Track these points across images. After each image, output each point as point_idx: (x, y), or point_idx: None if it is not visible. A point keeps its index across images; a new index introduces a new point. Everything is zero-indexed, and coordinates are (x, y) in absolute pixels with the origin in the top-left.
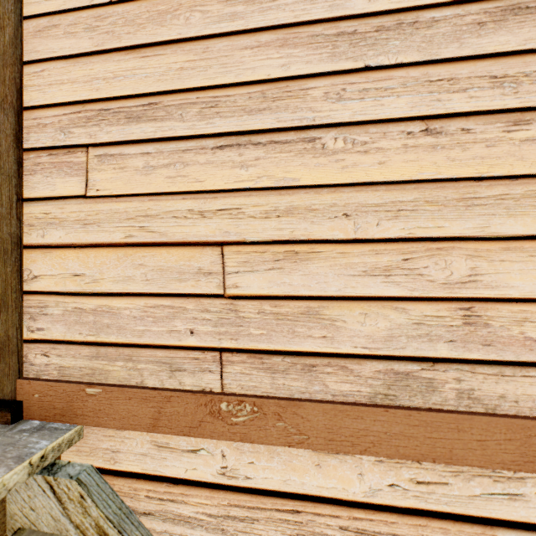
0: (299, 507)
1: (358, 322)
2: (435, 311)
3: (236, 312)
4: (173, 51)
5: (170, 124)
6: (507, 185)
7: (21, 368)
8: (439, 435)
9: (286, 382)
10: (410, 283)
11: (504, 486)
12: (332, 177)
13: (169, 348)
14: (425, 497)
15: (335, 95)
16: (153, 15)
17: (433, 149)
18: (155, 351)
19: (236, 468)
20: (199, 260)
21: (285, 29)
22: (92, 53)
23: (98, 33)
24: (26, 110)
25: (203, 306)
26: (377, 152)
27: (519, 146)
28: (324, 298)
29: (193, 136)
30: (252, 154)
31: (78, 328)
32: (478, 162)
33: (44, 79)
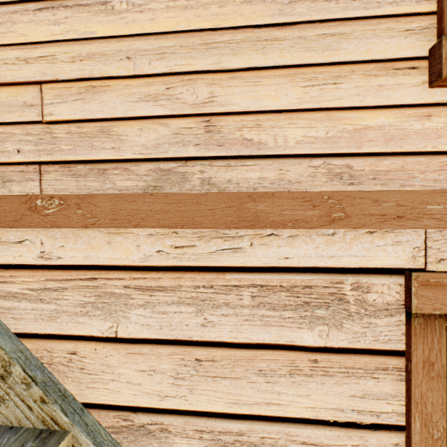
0: (96, 275)
1: (136, 136)
2: (187, 125)
3: (51, 134)
4: None
5: None
6: (233, 34)
7: None
8: (186, 209)
9: (87, 183)
10: (171, 105)
11: (230, 243)
12: (119, 30)
13: (2, 165)
14: (180, 257)
15: None
16: None
17: (186, 9)
18: None
19: (51, 252)
20: (24, 95)
21: None
22: None
23: None
24: None
25: (27, 131)
26: (149, 11)
27: (240, 7)
28: (113, 119)
29: (19, 1)
30: (63, 14)
31: None
32: (214, 18)
33: None
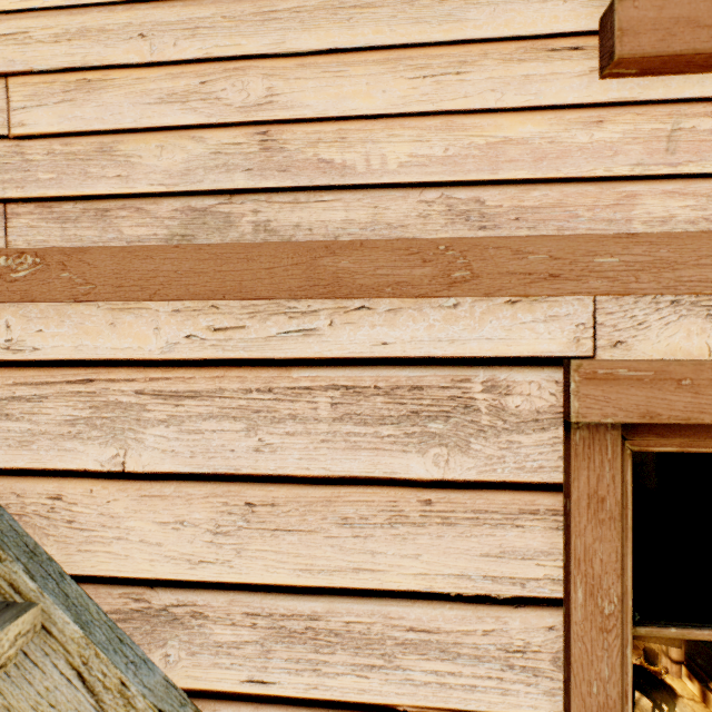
0: (92, 375)
1: (154, 157)
2: (233, 139)
3: (23, 156)
4: None
5: None
6: None
7: None
8: (229, 268)
9: (79, 232)
10: (208, 109)
11: (299, 322)
12: None
13: None
14: (222, 345)
15: None
16: None
17: None
18: None
19: (23, 340)
20: None
21: None
22: None
23: None
24: None
25: None
26: None
27: None
28: (119, 132)
29: None
30: None
31: None
32: None
33: None
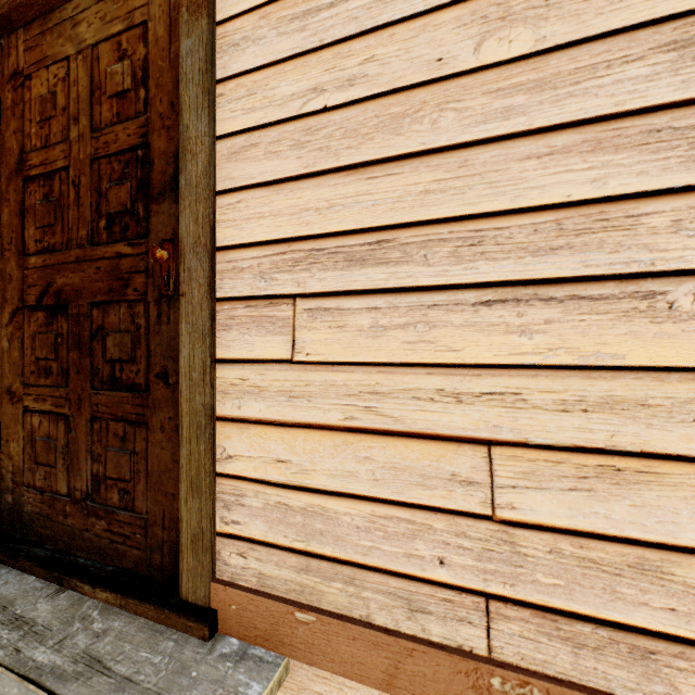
0: None
1: None
2: None
3: (512, 545)
4: (413, 168)
5: (408, 269)
6: None
7: (214, 567)
8: None
9: (600, 666)
10: None
11: None
12: (687, 355)
13: (407, 578)
14: None
15: (694, 224)
16: (384, 121)
17: None
18: (386, 578)
19: None
20: (453, 461)
21: (597, 125)
22: (300, 176)
23: (308, 151)
24: (219, 251)
25: (458, 528)
26: None
27: None
28: (672, 548)
29: (442, 285)
30: (539, 314)
31: (282, 529)
32: None
33: (241, 212)
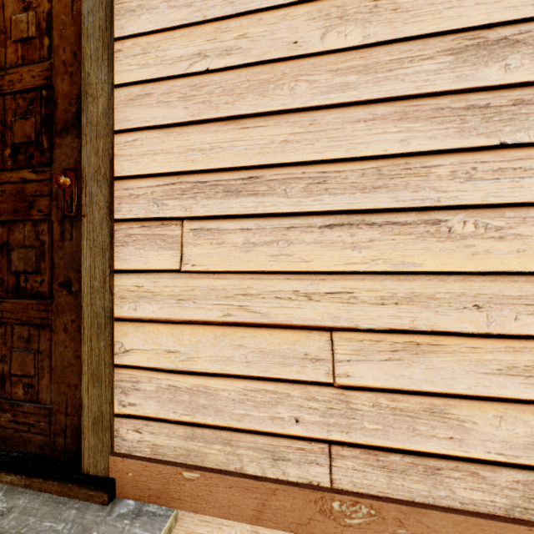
0: None
1: (491, 425)
2: None
3: (347, 403)
4: (276, 122)
5: (272, 199)
6: None
7: (112, 443)
8: None
9: (406, 483)
10: None
11: None
12: (459, 263)
13: (271, 435)
14: None
15: (463, 174)
16: (254, 84)
17: None
18: (256, 437)
19: None
20: (305, 344)
21: (404, 101)
22: (187, 123)
23: (193, 103)
24: (117, 180)
25: (309, 394)
26: (515, 238)
27: None
28: (450, 396)
29: (298, 212)
30: (366, 235)
31: (172, 406)
32: None
33: (136, 148)
